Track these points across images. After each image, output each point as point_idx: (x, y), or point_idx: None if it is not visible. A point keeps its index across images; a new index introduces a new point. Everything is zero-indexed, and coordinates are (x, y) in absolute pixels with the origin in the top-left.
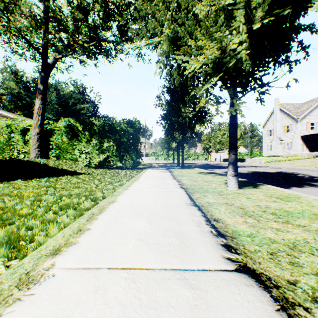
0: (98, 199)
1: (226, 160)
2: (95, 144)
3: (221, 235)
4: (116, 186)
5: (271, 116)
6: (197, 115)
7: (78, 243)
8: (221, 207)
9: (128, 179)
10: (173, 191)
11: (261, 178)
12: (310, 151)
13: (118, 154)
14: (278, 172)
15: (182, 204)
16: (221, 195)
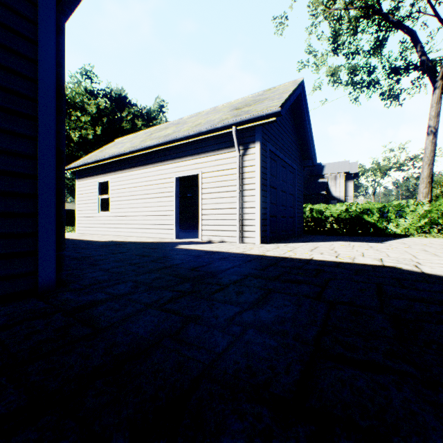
0: None
1: None
2: None
3: None
4: None
5: None
6: None
7: None
8: None
9: None
10: None
11: None
12: None
13: None
14: None
15: None
16: None
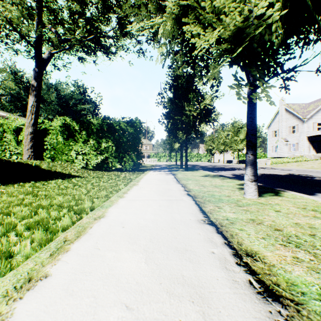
0: (84, 212)
1: (230, 161)
2: (92, 145)
3: (271, 293)
4: (110, 193)
5: (276, 116)
6: (201, 113)
7: (8, 320)
8: (248, 227)
9: (126, 183)
10: (178, 199)
11: (275, 181)
12: (317, 152)
13: (117, 155)
14: (290, 174)
15: (192, 221)
16: (240, 206)
